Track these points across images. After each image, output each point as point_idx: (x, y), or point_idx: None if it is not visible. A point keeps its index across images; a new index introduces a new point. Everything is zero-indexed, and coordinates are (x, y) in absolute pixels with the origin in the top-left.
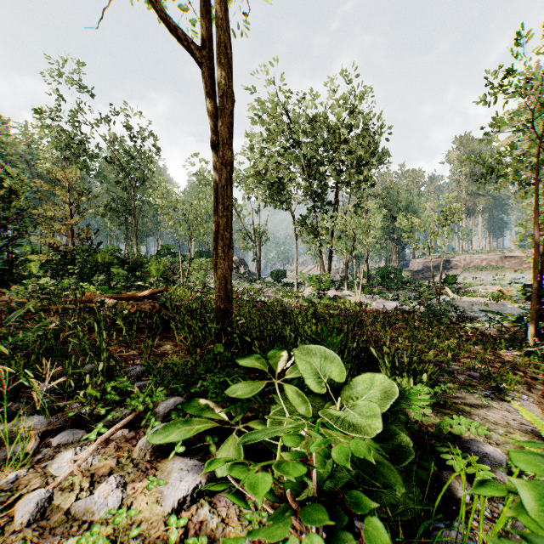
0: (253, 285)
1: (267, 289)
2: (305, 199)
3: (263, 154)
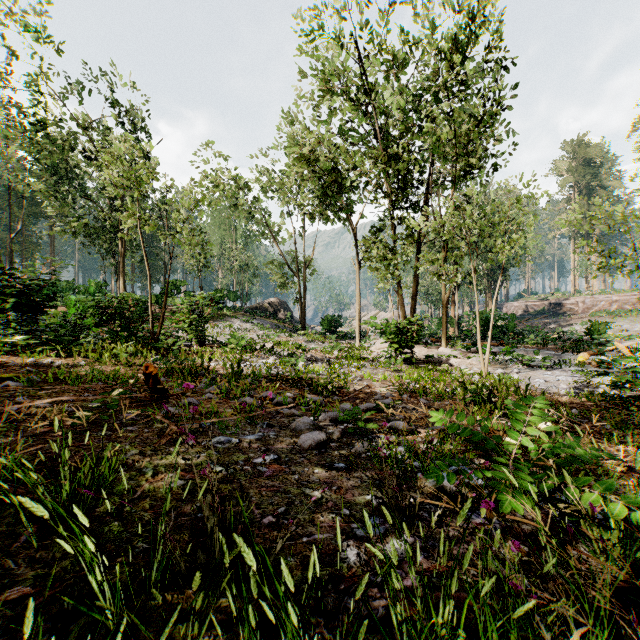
0: (294, 337)
1: (314, 343)
2: (376, 197)
3: (307, 129)
